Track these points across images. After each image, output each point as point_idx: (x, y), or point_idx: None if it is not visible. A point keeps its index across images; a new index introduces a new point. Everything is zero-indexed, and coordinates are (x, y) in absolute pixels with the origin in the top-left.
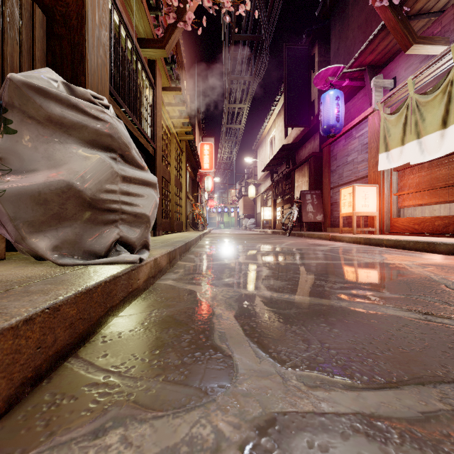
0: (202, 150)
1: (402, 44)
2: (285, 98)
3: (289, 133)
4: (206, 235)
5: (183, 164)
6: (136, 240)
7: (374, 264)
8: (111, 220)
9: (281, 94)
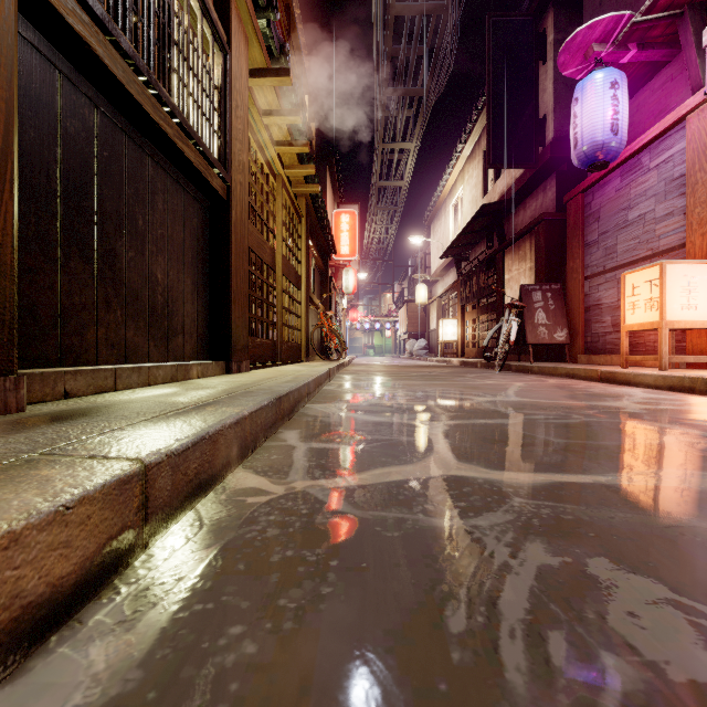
0: (338, 224)
1: None
2: (489, 115)
3: (490, 187)
4: (343, 369)
5: (301, 239)
6: None
7: None
8: None
9: (476, 119)
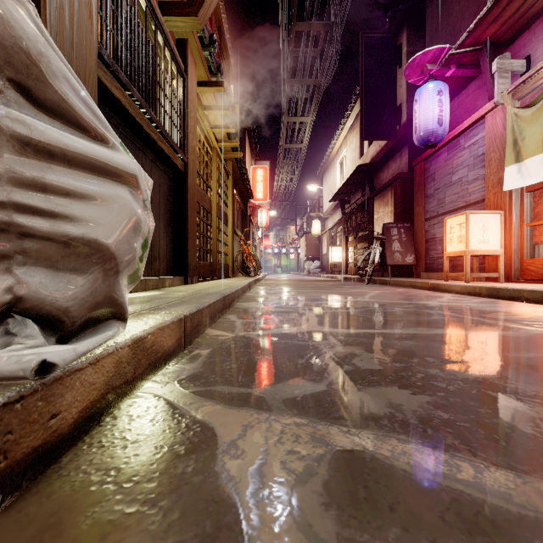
0: (254, 176)
1: None
2: (362, 103)
3: (365, 151)
4: (258, 282)
5: (229, 190)
6: (72, 305)
7: None
8: None
9: (355, 102)
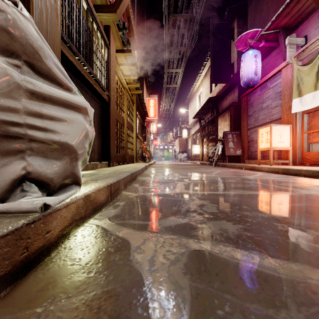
0: (149, 103)
1: (318, 2)
2: (211, 61)
3: (213, 89)
4: (151, 166)
5: (134, 112)
6: (55, 176)
7: (317, 197)
8: (13, 149)
9: (207, 60)
